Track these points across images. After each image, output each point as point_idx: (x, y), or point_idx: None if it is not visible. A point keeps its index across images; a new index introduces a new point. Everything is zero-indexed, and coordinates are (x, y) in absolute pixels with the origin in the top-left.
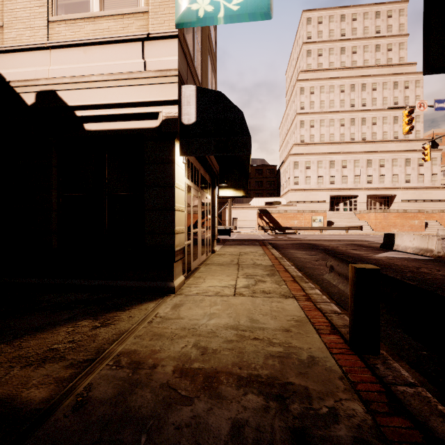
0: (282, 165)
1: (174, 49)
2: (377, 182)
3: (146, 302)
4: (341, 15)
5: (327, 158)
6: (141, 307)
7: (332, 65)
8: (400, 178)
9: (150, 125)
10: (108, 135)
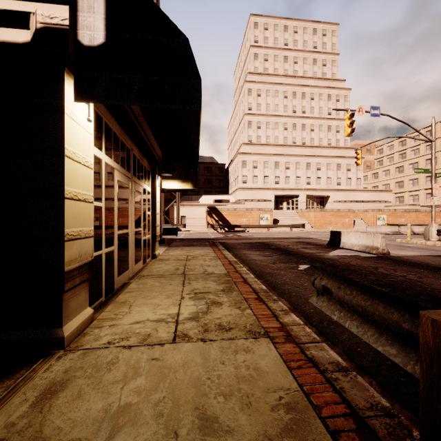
0: (231, 163)
1: None
2: (314, 184)
3: None
4: (284, 26)
5: (272, 159)
6: None
7: (276, 71)
8: (333, 181)
9: (13, 37)
10: None
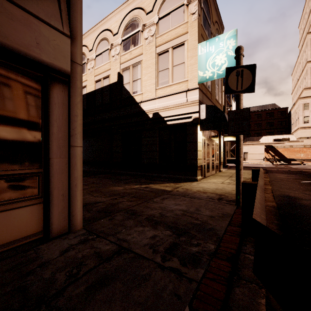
0: (292, 107)
1: (197, 93)
2: None
3: (187, 182)
4: None
5: None
6: (186, 183)
7: None
8: None
9: (189, 120)
10: (174, 125)
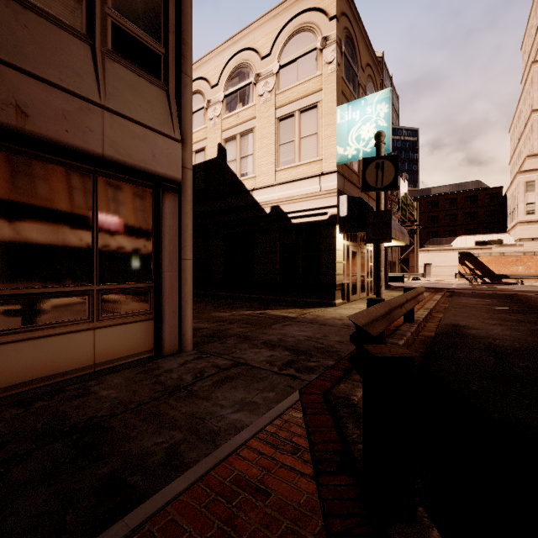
0: (508, 187)
1: (335, 178)
2: None
3: (321, 307)
4: None
5: None
6: (319, 308)
7: None
8: None
9: (323, 218)
10: (302, 225)
